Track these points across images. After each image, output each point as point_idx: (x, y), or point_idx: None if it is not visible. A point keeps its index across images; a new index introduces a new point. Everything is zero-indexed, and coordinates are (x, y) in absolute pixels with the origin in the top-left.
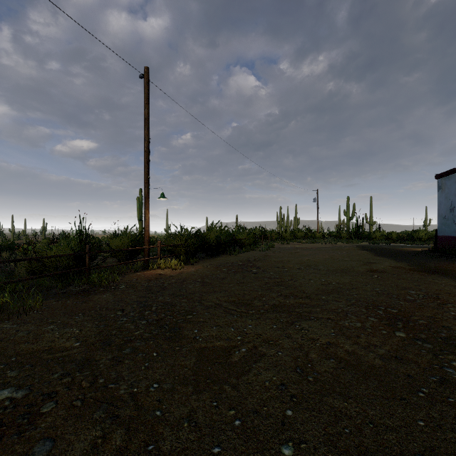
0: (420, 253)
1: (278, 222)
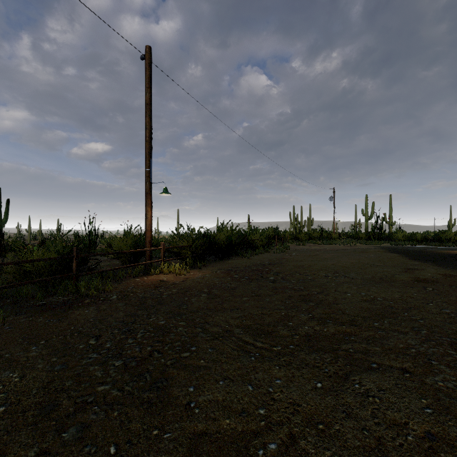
0: None
1: (291, 222)
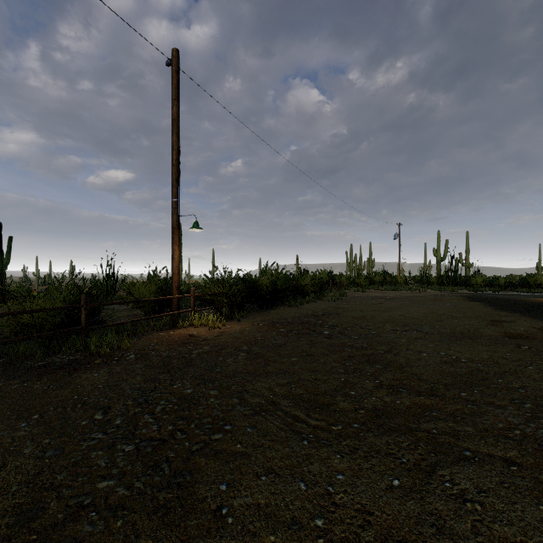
0: None
1: (348, 264)
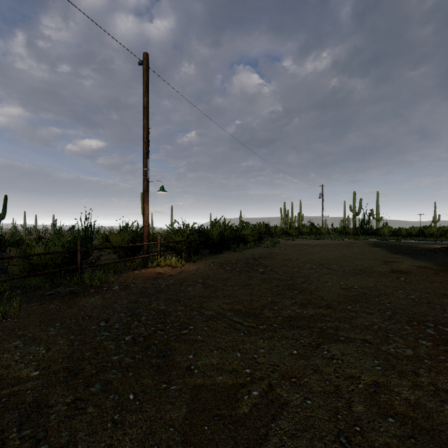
0: (440, 250)
1: (282, 218)
